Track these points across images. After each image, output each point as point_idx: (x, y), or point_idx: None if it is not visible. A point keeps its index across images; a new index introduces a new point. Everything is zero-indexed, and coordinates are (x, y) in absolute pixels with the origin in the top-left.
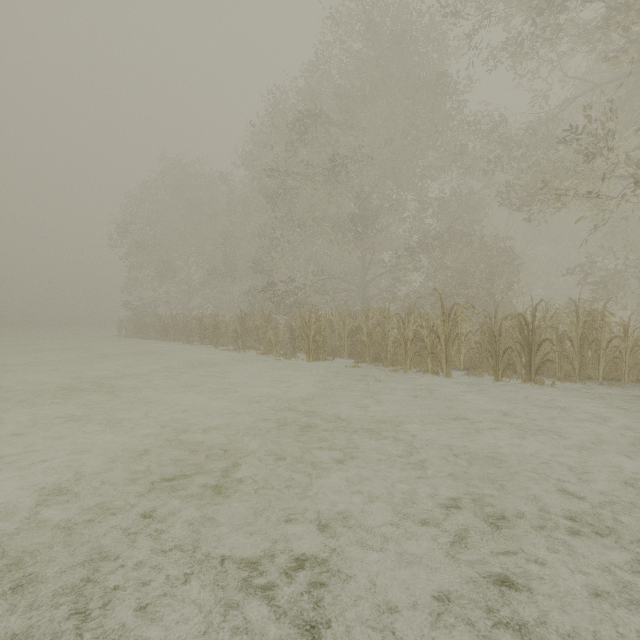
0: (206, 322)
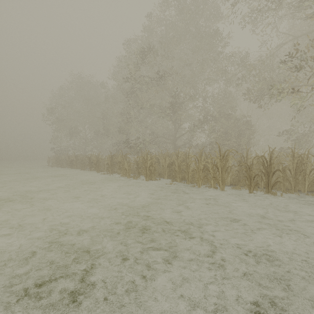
0: (92, 159)
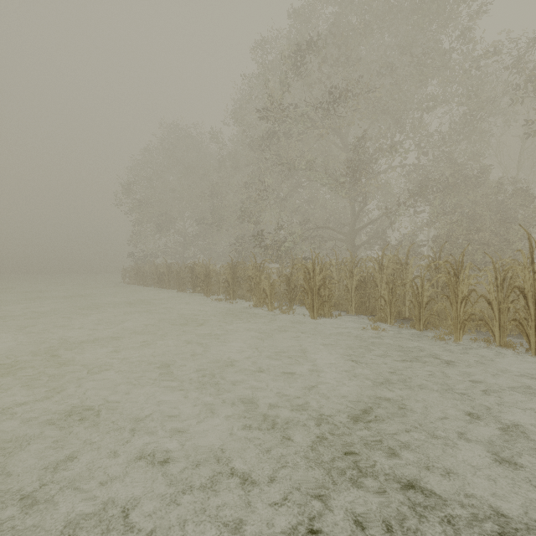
0: (197, 271)
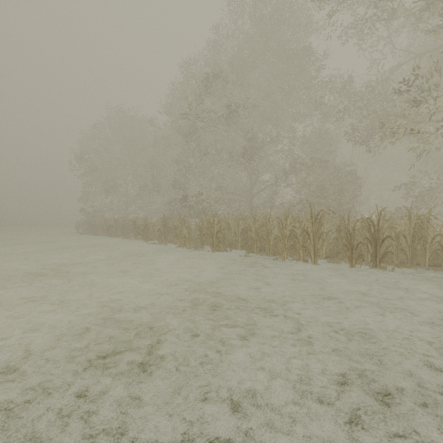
0: (138, 223)
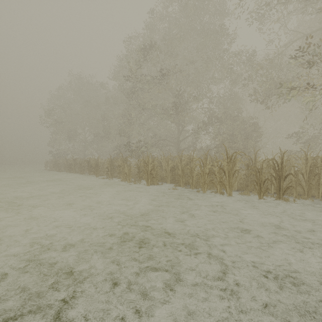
0: (91, 162)
